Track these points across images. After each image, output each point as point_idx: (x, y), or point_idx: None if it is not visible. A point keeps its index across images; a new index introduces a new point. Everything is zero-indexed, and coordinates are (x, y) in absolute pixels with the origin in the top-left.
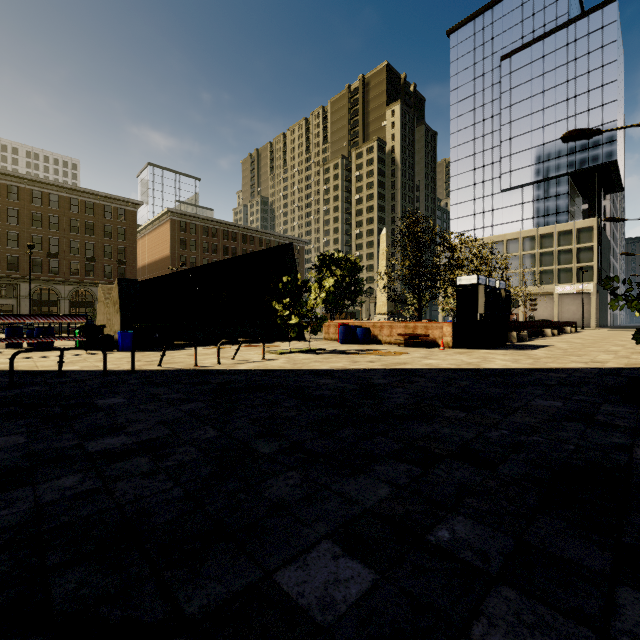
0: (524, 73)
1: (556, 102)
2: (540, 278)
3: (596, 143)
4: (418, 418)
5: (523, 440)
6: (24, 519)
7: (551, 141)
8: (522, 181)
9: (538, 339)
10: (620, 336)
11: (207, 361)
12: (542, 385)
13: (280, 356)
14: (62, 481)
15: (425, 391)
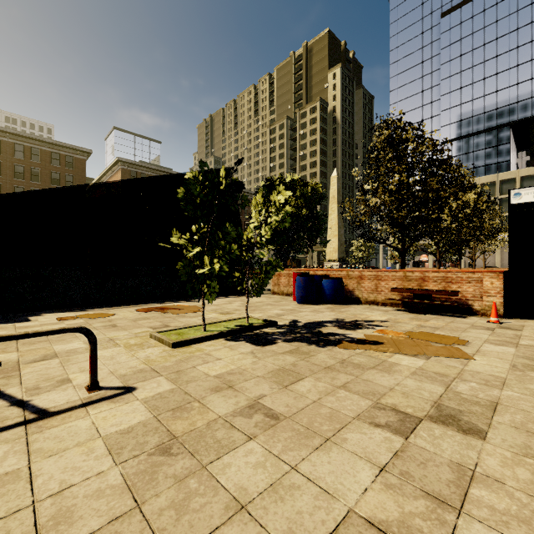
0: (464, 28)
1: (498, 54)
2: None
3: None
4: None
5: None
6: None
7: (492, 92)
8: (462, 132)
9: None
10: None
11: None
12: None
13: (165, 359)
14: None
15: None
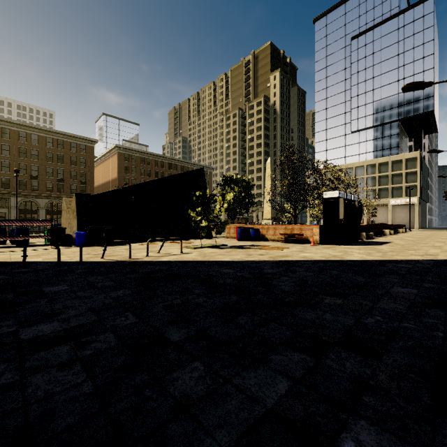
0: (367, 49)
1: (390, 69)
2: (379, 194)
3: (419, 98)
4: (303, 304)
5: (396, 327)
6: None
7: (387, 97)
8: (366, 125)
9: (380, 237)
10: (438, 235)
11: (139, 254)
12: (395, 274)
13: (194, 250)
14: None
15: (305, 279)
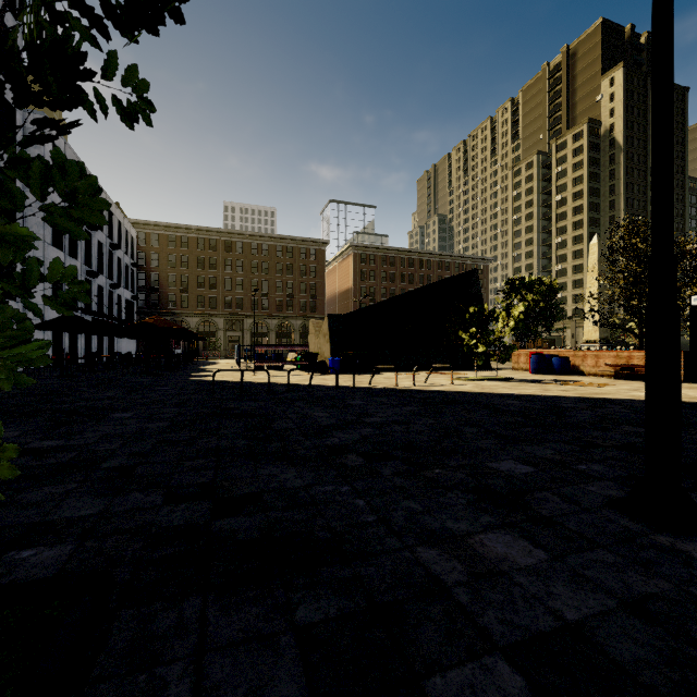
0: None
1: None
2: None
3: None
4: (595, 428)
5: (690, 447)
6: (362, 438)
7: None
8: None
9: None
10: None
11: (403, 383)
12: None
13: (467, 382)
14: (365, 430)
15: (614, 414)
